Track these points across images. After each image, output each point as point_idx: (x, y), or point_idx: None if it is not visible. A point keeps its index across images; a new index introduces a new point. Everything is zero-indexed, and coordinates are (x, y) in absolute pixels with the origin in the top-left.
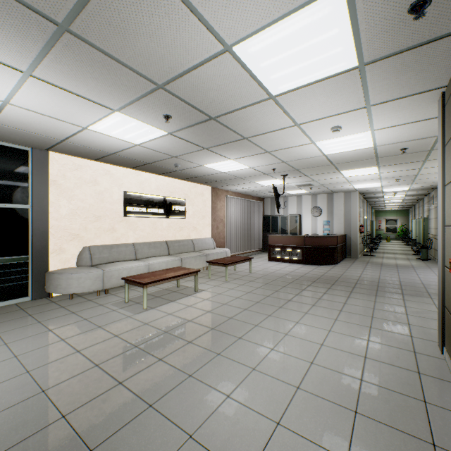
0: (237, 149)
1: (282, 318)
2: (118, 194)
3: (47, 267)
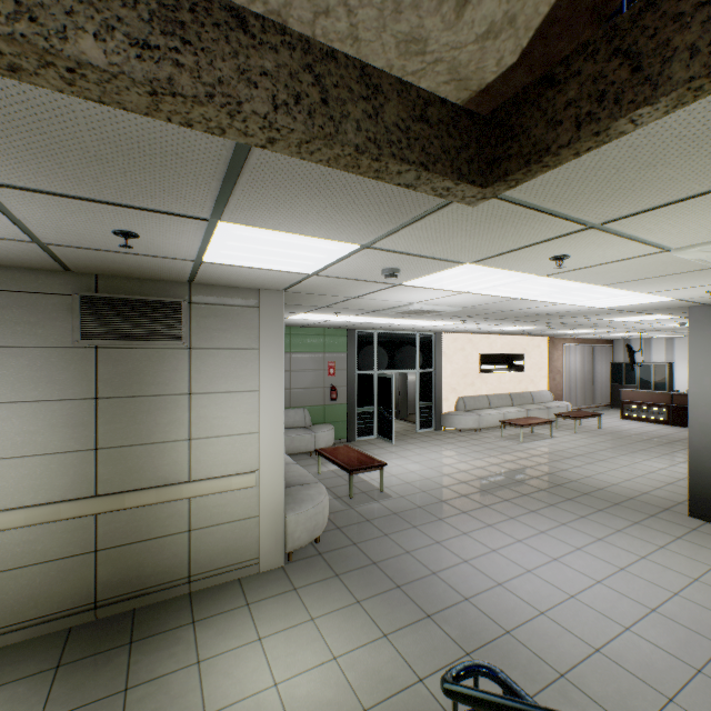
0: (591, 328)
1: (634, 457)
2: (476, 355)
3: (441, 410)
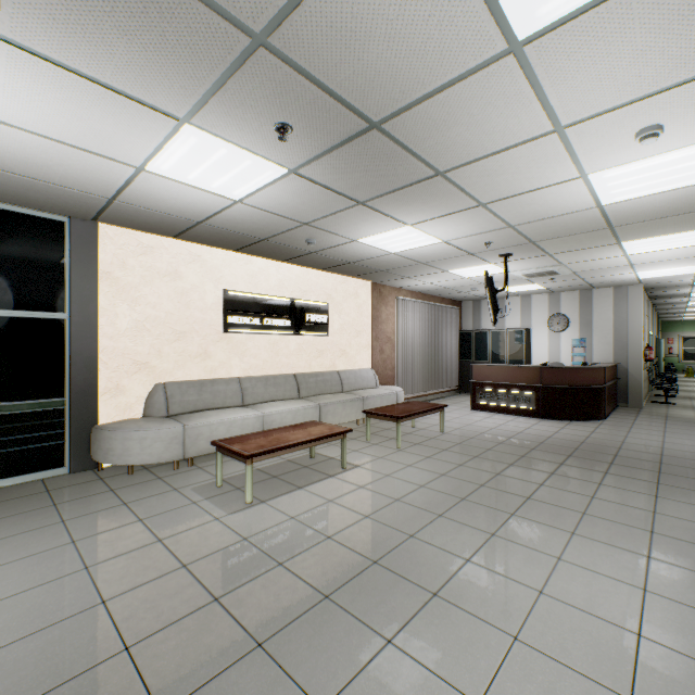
0: (420, 202)
1: (523, 543)
2: (214, 294)
3: (95, 418)
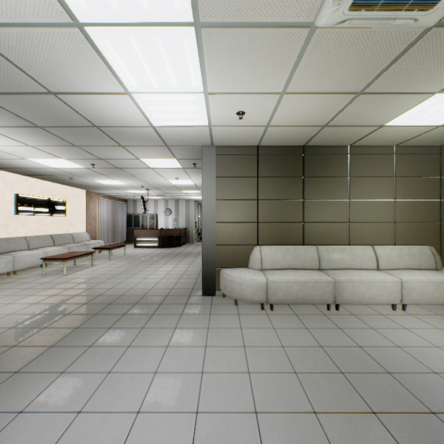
0: (124, 177)
1: (153, 267)
2: (11, 195)
3: None
